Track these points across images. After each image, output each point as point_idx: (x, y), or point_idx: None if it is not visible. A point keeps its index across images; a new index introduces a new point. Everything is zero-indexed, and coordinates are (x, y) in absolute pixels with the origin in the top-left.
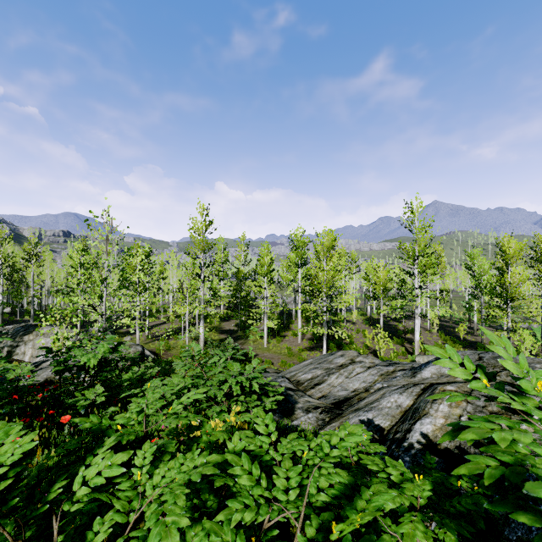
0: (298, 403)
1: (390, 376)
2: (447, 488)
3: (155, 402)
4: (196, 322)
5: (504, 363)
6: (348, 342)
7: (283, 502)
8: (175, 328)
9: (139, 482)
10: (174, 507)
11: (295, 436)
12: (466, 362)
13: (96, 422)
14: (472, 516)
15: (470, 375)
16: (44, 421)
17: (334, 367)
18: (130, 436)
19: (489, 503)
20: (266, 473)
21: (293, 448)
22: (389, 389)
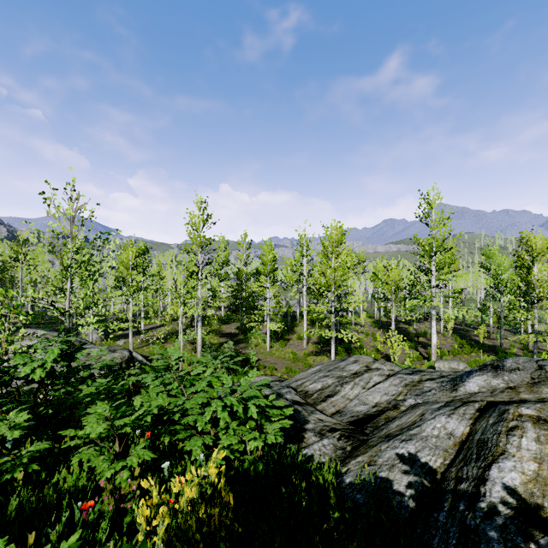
0: (308, 423)
1: (417, 387)
2: None
3: None
4: (195, 324)
5: None
6: (357, 346)
7: None
8: (173, 331)
9: None
10: None
11: None
12: None
13: None
14: None
15: None
16: None
17: (347, 375)
18: None
19: None
20: None
21: None
22: (429, 409)
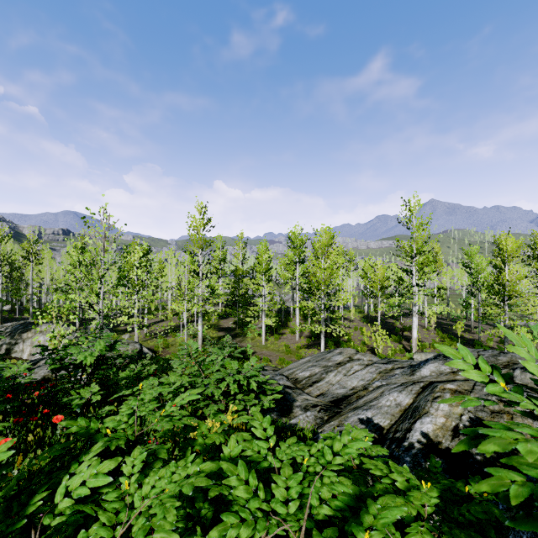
0: (296, 401)
1: (389, 374)
2: (454, 493)
3: (147, 404)
4: (195, 319)
5: (526, 365)
6: (346, 340)
7: (282, 513)
8: (174, 325)
9: (127, 492)
10: (164, 522)
11: (294, 440)
12: (481, 363)
13: (84, 425)
14: (482, 524)
15: (486, 378)
16: (39, 420)
17: (332, 364)
18: (120, 441)
19: (511, 521)
20: (264, 481)
21: (293, 454)
22: (388, 388)
